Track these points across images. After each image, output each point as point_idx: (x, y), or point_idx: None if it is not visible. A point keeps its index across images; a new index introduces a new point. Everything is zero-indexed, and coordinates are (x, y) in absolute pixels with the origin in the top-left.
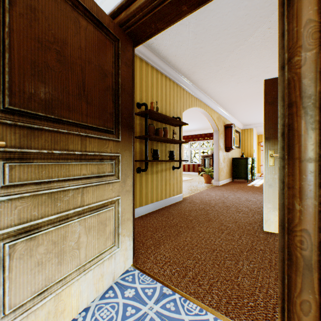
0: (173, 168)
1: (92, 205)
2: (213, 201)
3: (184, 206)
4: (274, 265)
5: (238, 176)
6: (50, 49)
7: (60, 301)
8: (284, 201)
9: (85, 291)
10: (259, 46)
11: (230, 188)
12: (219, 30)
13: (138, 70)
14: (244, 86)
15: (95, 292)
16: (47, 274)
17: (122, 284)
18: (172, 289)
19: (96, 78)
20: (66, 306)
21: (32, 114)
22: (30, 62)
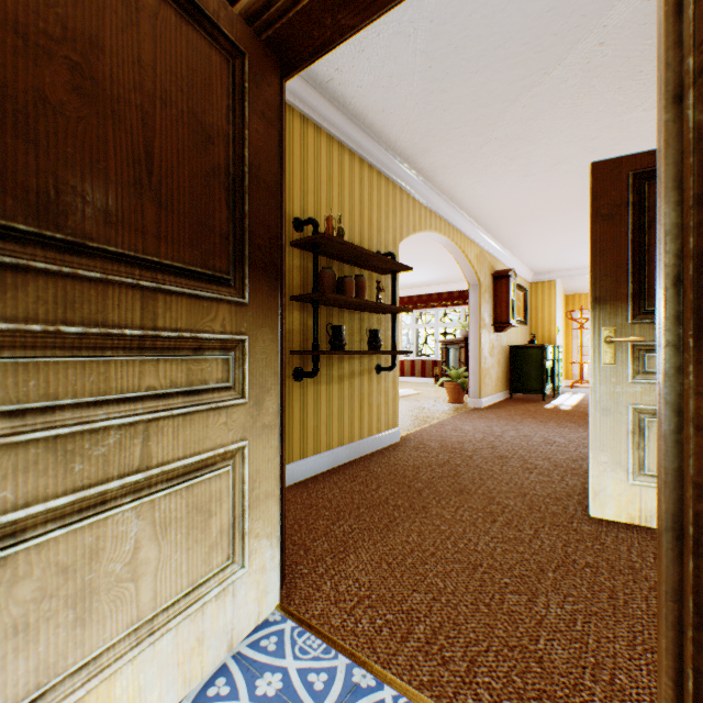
0: (379, 370)
1: (171, 465)
2: (469, 445)
3: (404, 457)
4: (622, 606)
5: (523, 386)
6: (51, 56)
7: None
8: (681, 463)
9: (154, 685)
10: (577, 88)
11: (507, 415)
12: (485, 48)
13: (296, 144)
14: (538, 184)
15: (181, 685)
16: (44, 654)
17: (250, 660)
18: (375, 674)
19: (184, 145)
20: None
21: None
22: None
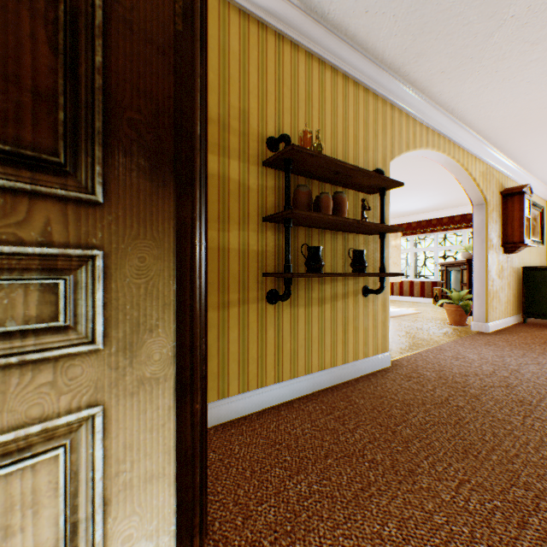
0: (365, 292)
1: None
2: (474, 380)
3: (392, 388)
4: None
5: (541, 311)
6: None
7: None
8: None
9: None
10: None
11: (522, 343)
12: None
13: (270, 62)
14: None
15: None
16: None
17: None
18: None
19: None
20: None
21: None
22: None
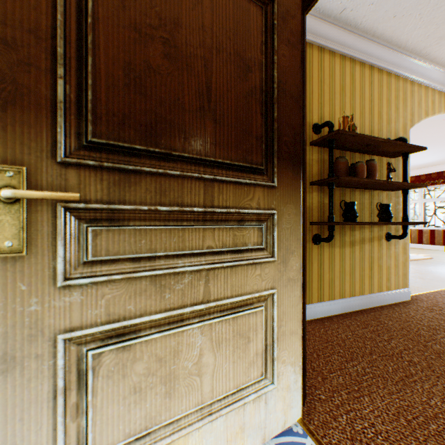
0: (388, 238)
1: (222, 301)
2: None
3: (416, 316)
4: None
5: None
6: (153, 39)
7: None
8: None
9: None
10: None
11: None
12: None
13: (314, 69)
14: None
15: None
16: (149, 409)
17: None
18: None
19: (230, 77)
20: None
21: (127, 149)
22: (122, 65)
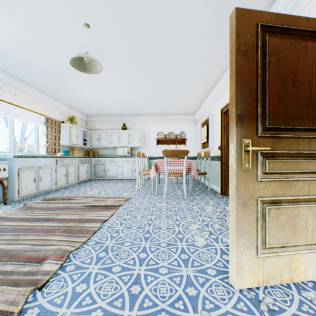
0: None
1: None
2: None
3: None
4: None
5: None
6: (287, 80)
7: (292, 260)
8: None
9: (310, 266)
10: None
11: None
12: None
13: None
14: None
15: None
16: (285, 236)
17: None
18: None
19: None
20: (296, 267)
21: (277, 128)
22: (276, 95)
